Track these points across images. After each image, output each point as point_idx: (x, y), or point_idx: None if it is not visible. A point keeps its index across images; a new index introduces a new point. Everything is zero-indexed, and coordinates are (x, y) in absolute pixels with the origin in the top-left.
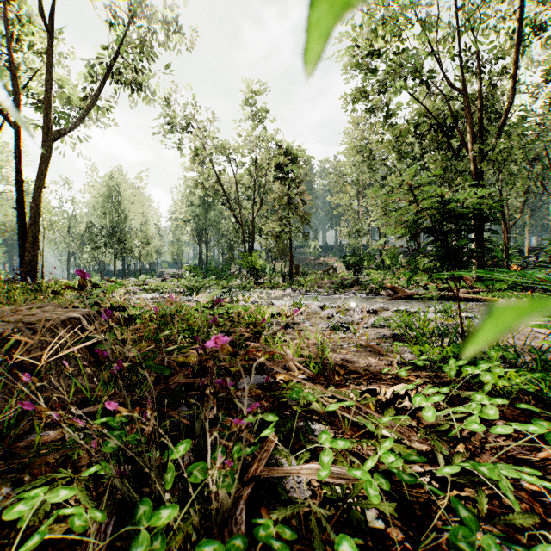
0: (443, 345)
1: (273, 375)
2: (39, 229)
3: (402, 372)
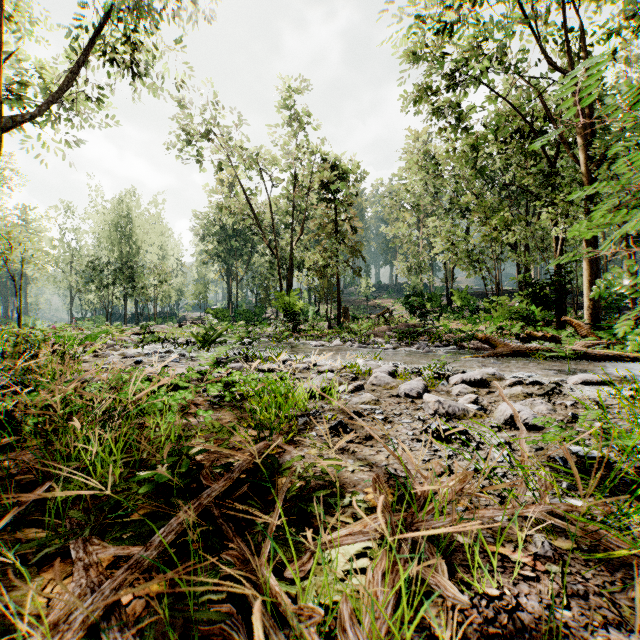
0: None
1: None
2: None
3: None
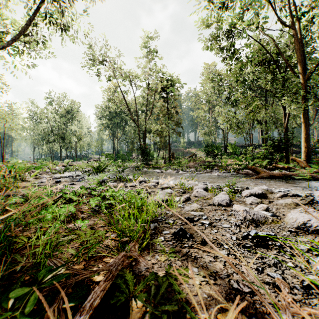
0: None
1: None
2: None
3: None
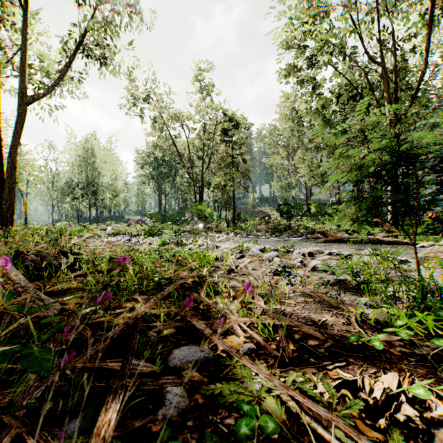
0: (399, 296)
1: (213, 342)
2: (15, 181)
3: (375, 342)
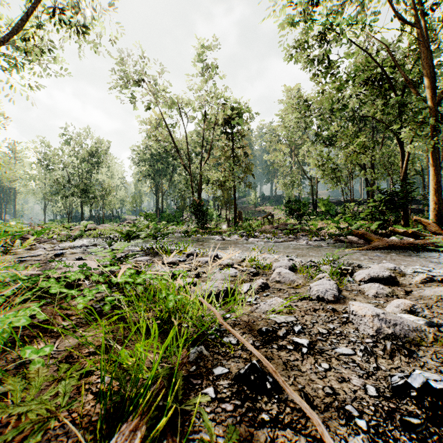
0: None
1: None
2: None
3: None
